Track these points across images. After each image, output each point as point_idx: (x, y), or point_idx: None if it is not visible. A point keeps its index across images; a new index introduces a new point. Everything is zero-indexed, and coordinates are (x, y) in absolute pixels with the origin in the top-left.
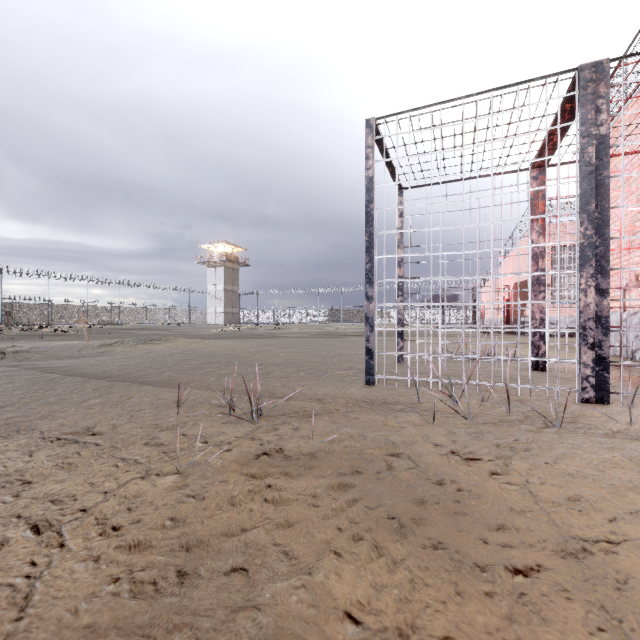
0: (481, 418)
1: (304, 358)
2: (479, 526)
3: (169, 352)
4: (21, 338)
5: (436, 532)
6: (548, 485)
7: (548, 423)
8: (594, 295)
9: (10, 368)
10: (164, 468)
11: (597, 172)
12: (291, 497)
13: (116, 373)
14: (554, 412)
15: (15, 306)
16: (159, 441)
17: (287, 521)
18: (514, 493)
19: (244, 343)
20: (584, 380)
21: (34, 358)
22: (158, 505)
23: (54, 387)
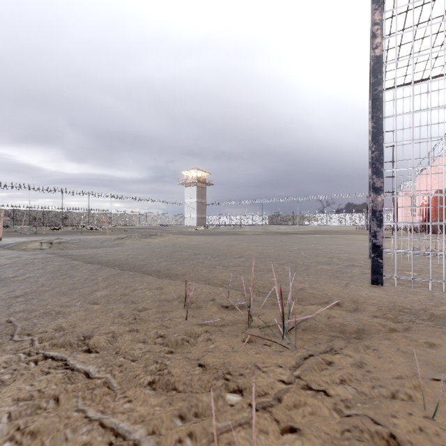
0: None
1: (274, 252)
2: None
3: (163, 244)
4: (69, 233)
5: None
6: None
7: None
8: None
9: (49, 255)
10: None
11: None
12: None
13: (124, 262)
14: None
15: (70, 214)
16: (169, 382)
17: None
18: None
19: (216, 238)
20: None
21: (70, 247)
22: None
23: (73, 274)
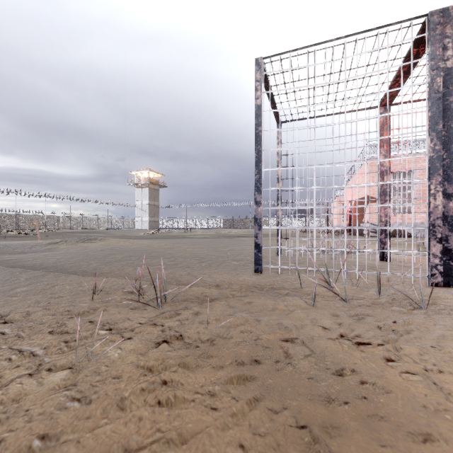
0: (356, 301)
1: (205, 252)
2: (401, 436)
3: (101, 248)
4: None
5: (357, 450)
6: (447, 373)
7: (414, 305)
8: (442, 198)
9: None
10: (58, 362)
11: (444, 98)
12: (187, 397)
13: (52, 265)
14: (413, 295)
15: None
16: (64, 329)
17: (180, 436)
18: (420, 386)
19: (161, 242)
20: (433, 268)
21: None
22: (33, 415)
23: None
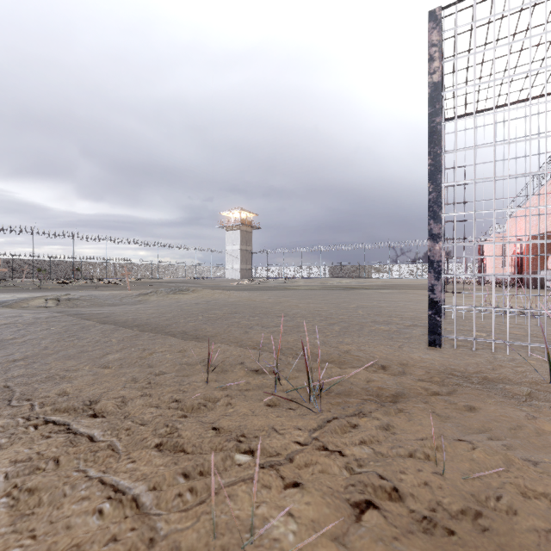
0: None
1: (327, 310)
2: None
3: (195, 301)
4: (82, 288)
5: None
6: None
7: None
8: None
9: (55, 314)
10: (182, 538)
11: None
12: None
13: (145, 322)
14: None
15: (83, 264)
16: (178, 443)
17: None
18: None
19: (261, 294)
20: None
21: (82, 305)
22: None
23: (82, 336)
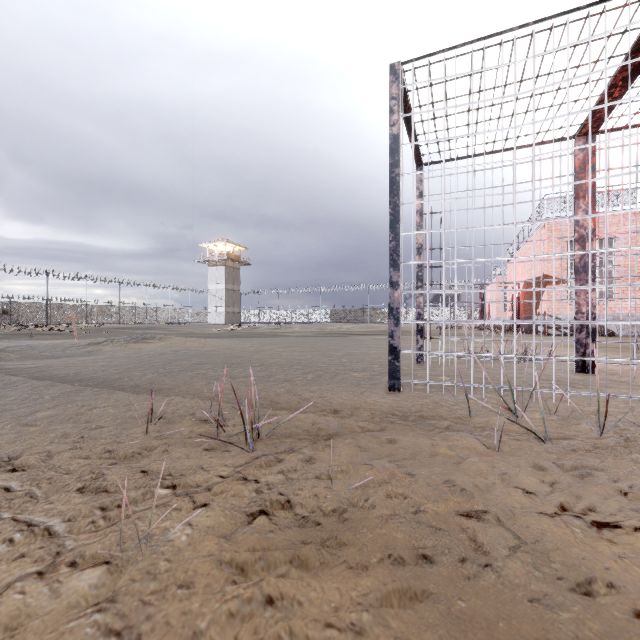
0: (566, 442)
1: (309, 358)
2: None
3: (161, 351)
4: (10, 337)
5: None
6: None
7: None
8: None
9: None
10: (88, 549)
11: None
12: (313, 636)
13: (91, 376)
14: None
15: (13, 305)
16: (101, 485)
17: None
18: None
19: (244, 342)
20: None
21: (8, 358)
22: None
23: (6, 394)
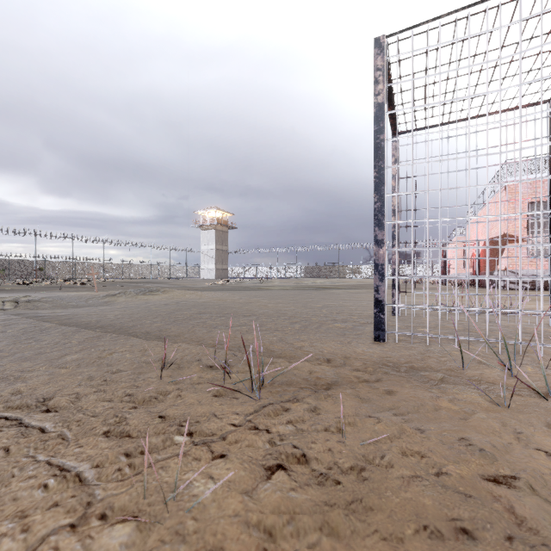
0: None
1: (293, 309)
2: None
3: (165, 302)
4: (44, 289)
5: None
6: None
7: None
8: None
9: (13, 317)
10: (116, 500)
11: None
12: None
13: (109, 323)
14: None
15: (47, 263)
16: (125, 430)
17: None
18: None
19: (233, 294)
20: None
21: (43, 307)
22: None
23: (41, 338)
